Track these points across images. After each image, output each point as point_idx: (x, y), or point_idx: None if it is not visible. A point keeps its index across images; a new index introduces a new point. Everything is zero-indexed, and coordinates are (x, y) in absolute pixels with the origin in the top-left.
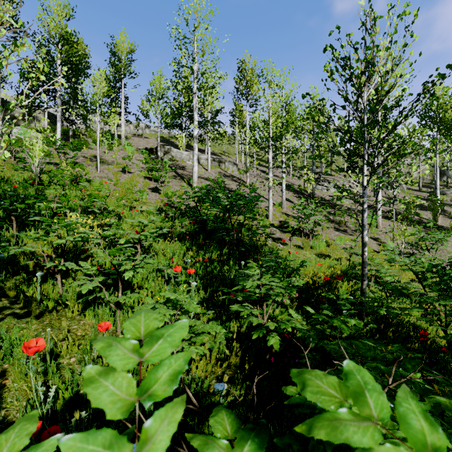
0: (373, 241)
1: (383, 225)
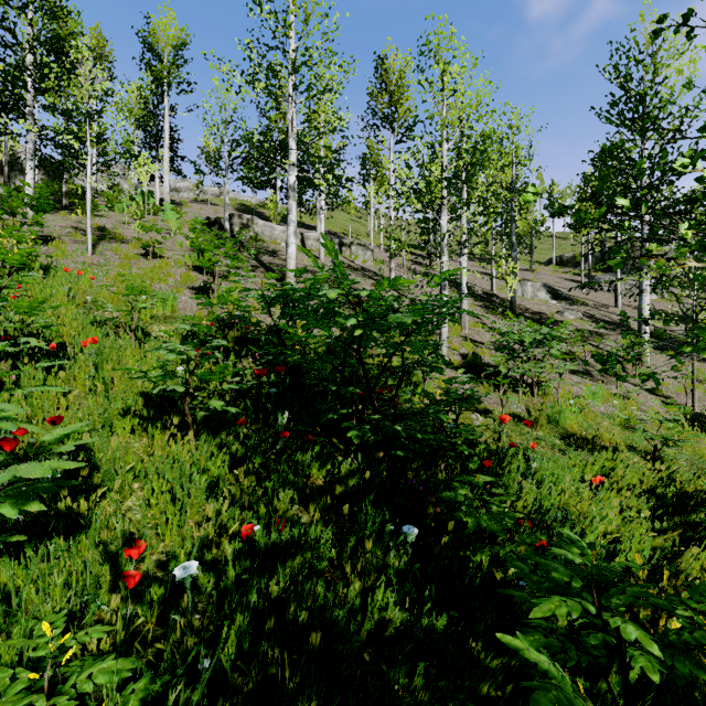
0: (650, 396)
1: (650, 360)
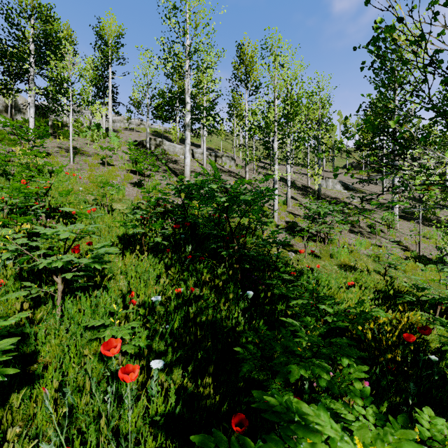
0: (395, 245)
1: (400, 226)
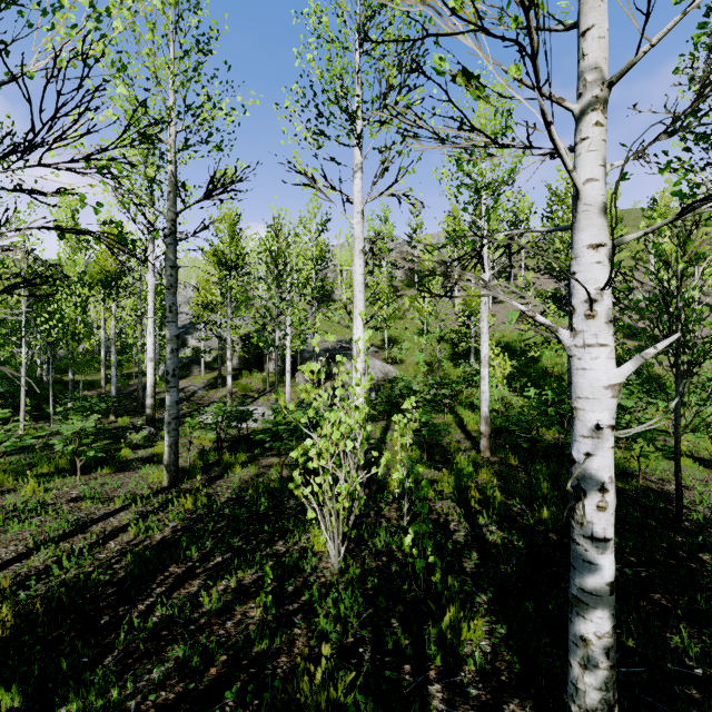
0: None
1: None
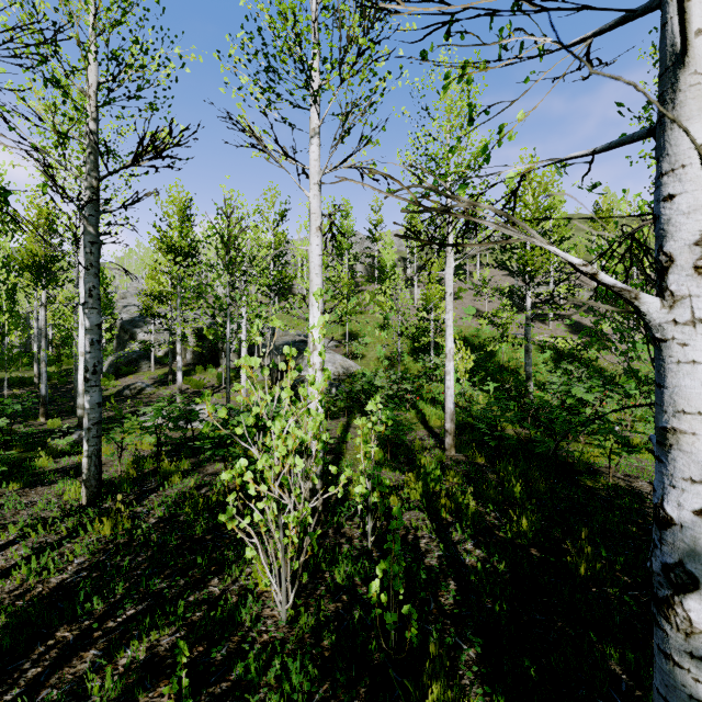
0: None
1: None
